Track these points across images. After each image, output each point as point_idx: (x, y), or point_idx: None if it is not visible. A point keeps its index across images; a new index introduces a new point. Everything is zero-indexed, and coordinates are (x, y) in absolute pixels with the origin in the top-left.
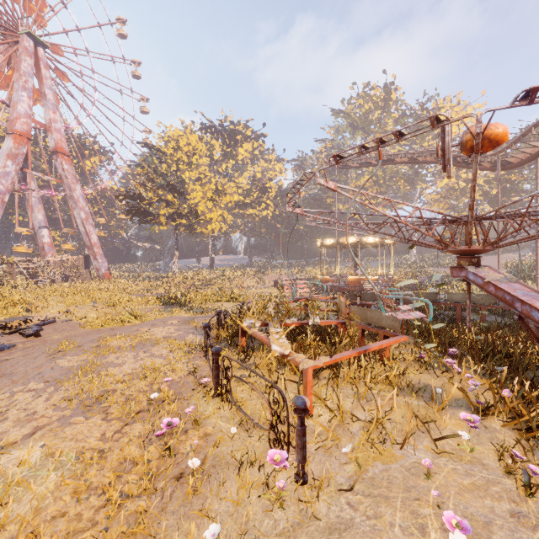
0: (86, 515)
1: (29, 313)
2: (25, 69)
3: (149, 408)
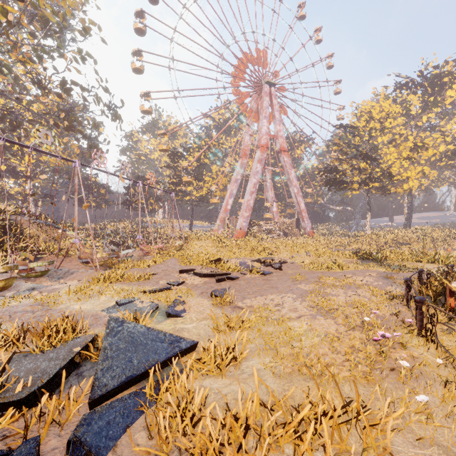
0: (338, 360)
1: (272, 256)
2: (265, 105)
3: (362, 326)
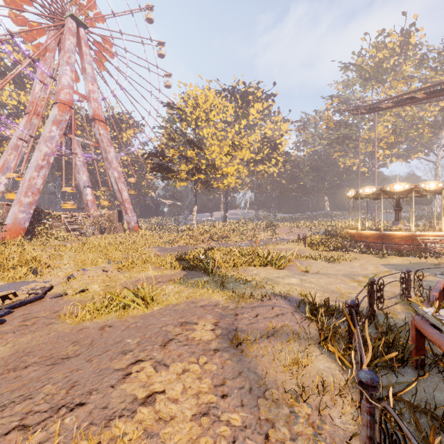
0: None
1: (35, 276)
2: (69, 47)
3: None
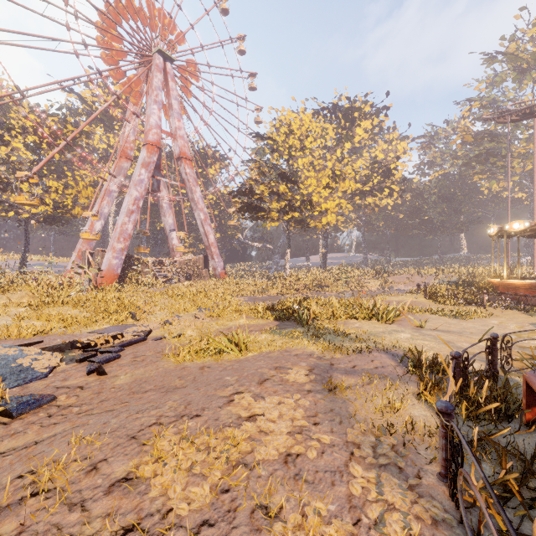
0: None
1: (134, 320)
2: (156, 84)
3: None
